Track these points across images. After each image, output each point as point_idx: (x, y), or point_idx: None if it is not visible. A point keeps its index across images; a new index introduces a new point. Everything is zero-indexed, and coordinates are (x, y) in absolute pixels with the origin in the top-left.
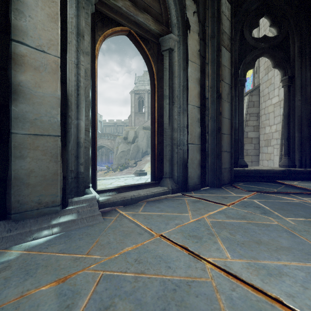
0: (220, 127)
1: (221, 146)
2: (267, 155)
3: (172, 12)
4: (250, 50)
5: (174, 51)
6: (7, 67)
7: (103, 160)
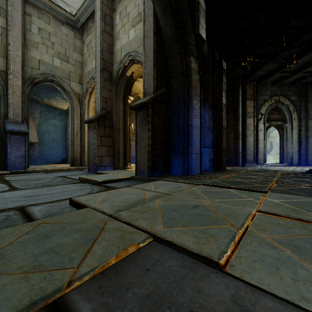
0: (307, 147)
1: (307, 153)
2: None
3: (287, 117)
4: None
5: (287, 127)
6: (257, 144)
7: None
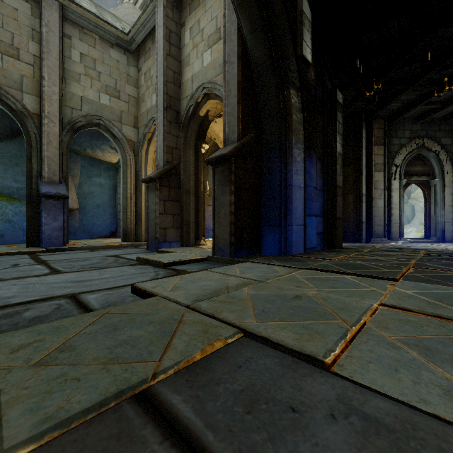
0: None
1: None
2: None
3: (435, 170)
4: None
5: (437, 185)
6: (390, 210)
7: None
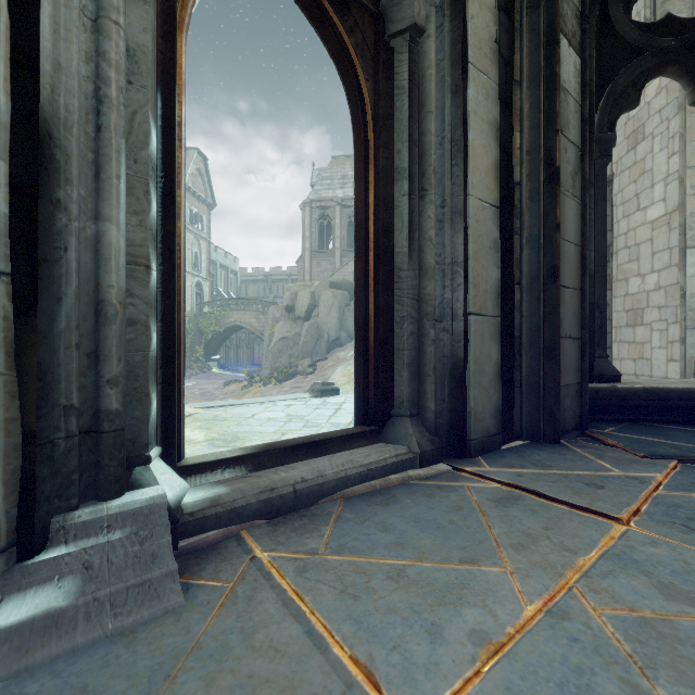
0: (557, 265)
1: (559, 323)
2: (632, 348)
3: None
4: (627, 57)
5: (427, 34)
6: None
7: (240, 357)
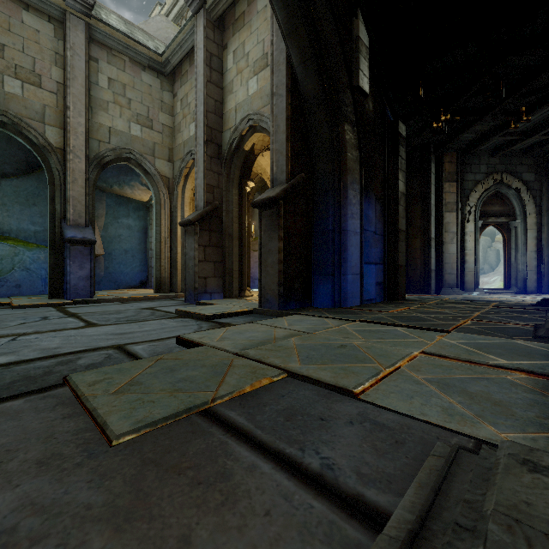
0: None
1: None
2: None
3: (516, 210)
4: None
5: (518, 227)
6: (463, 256)
7: None
